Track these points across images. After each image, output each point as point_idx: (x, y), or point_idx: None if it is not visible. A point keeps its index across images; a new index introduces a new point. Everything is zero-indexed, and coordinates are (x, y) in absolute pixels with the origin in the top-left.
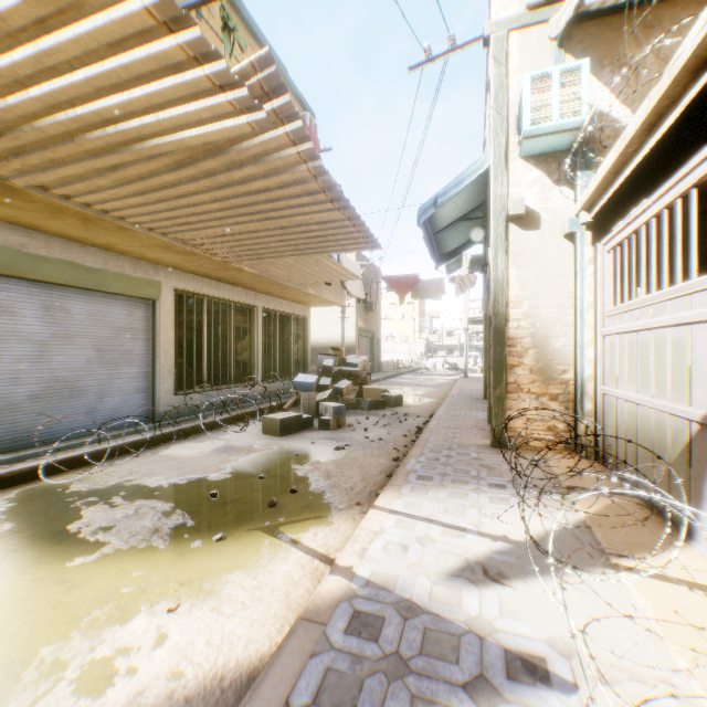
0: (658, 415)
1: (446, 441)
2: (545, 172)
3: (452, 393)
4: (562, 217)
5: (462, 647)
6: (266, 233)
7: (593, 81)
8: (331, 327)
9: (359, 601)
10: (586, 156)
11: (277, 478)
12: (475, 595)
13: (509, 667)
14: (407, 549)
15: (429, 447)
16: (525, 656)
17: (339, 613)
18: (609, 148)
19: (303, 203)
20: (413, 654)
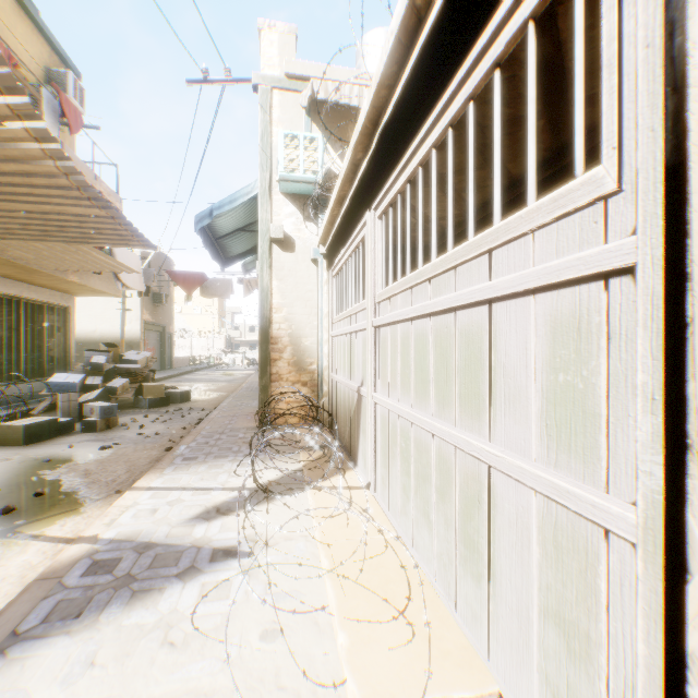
0: (349, 390)
1: (221, 427)
2: (299, 209)
3: (242, 387)
4: (311, 245)
5: (183, 557)
6: (3, 213)
7: (331, 149)
8: (109, 319)
9: (101, 554)
10: (325, 204)
11: (19, 487)
12: (204, 526)
13: (213, 557)
14: (156, 511)
15: (202, 434)
16: (226, 548)
17: (79, 567)
18: (327, 207)
19: (54, 194)
20: (142, 571)
